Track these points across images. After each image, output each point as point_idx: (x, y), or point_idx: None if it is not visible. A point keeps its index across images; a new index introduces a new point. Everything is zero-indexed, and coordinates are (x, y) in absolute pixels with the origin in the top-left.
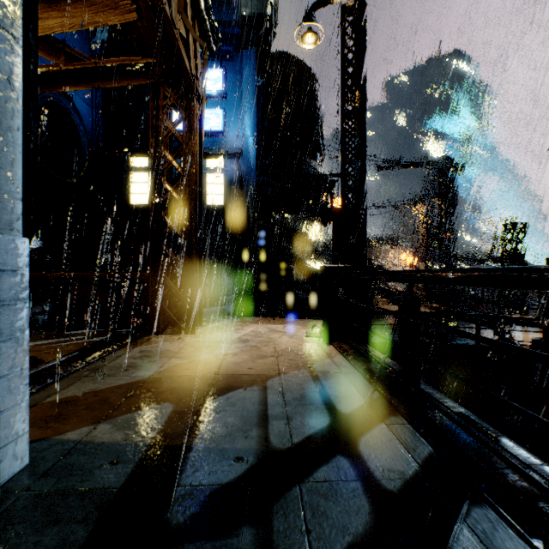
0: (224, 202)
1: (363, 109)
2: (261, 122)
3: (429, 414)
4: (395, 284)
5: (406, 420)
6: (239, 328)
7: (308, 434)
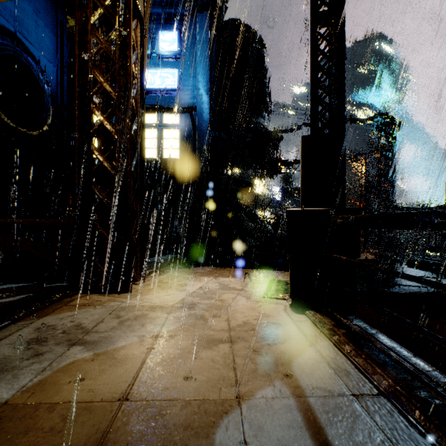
0: (179, 156)
1: (341, 7)
2: (213, 81)
3: None
4: None
5: None
6: (186, 282)
7: None
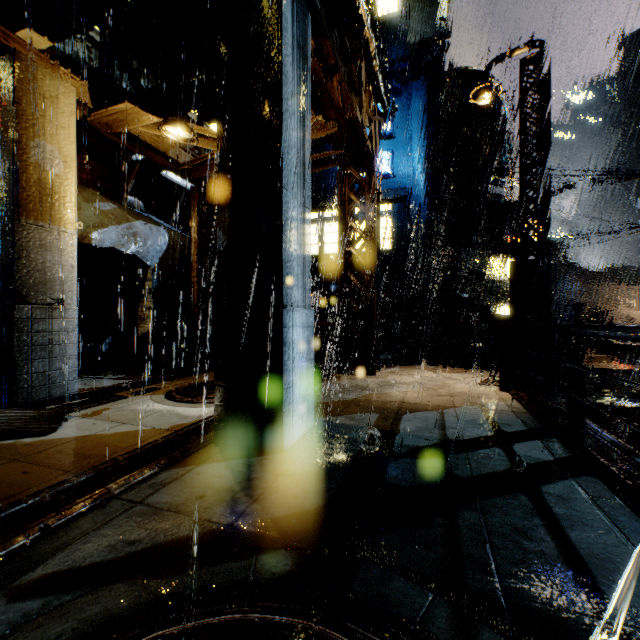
0: (391, 246)
1: (545, 158)
2: (432, 155)
3: (581, 439)
4: None
5: (559, 441)
6: (414, 373)
7: (475, 437)
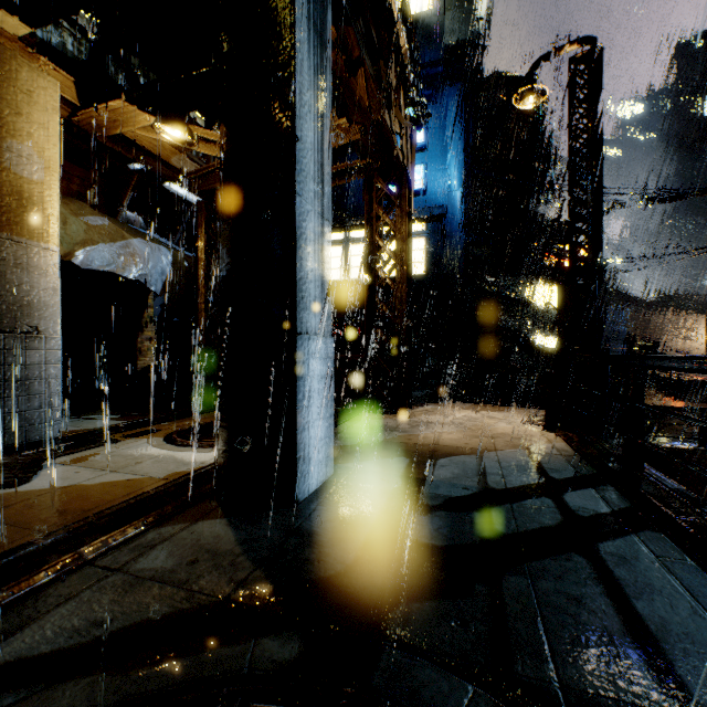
0: (425, 271)
1: (597, 169)
2: (470, 169)
3: (641, 487)
4: None
5: (616, 489)
6: (450, 412)
7: (520, 485)
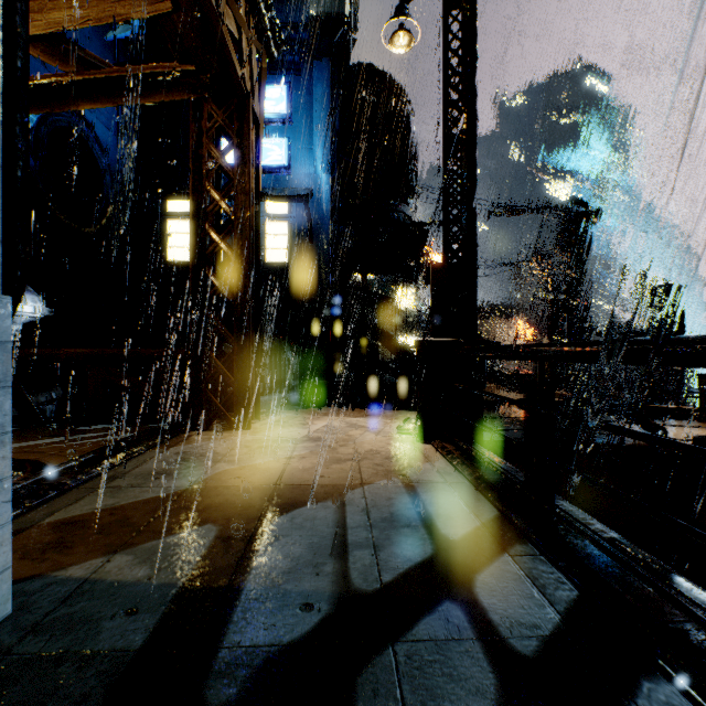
0: (288, 259)
1: (472, 132)
2: (336, 154)
3: (569, 542)
4: (510, 365)
5: (537, 550)
6: (308, 422)
7: (403, 570)
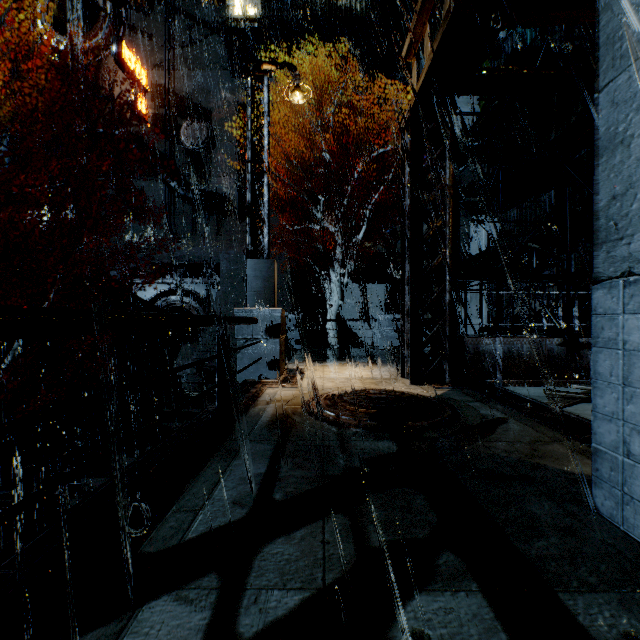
0: None
1: None
2: None
3: None
4: None
5: None
6: None
7: None
